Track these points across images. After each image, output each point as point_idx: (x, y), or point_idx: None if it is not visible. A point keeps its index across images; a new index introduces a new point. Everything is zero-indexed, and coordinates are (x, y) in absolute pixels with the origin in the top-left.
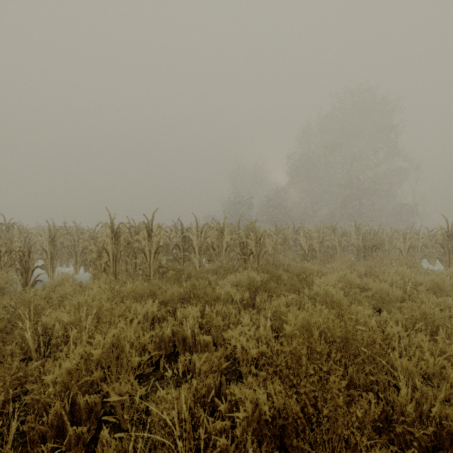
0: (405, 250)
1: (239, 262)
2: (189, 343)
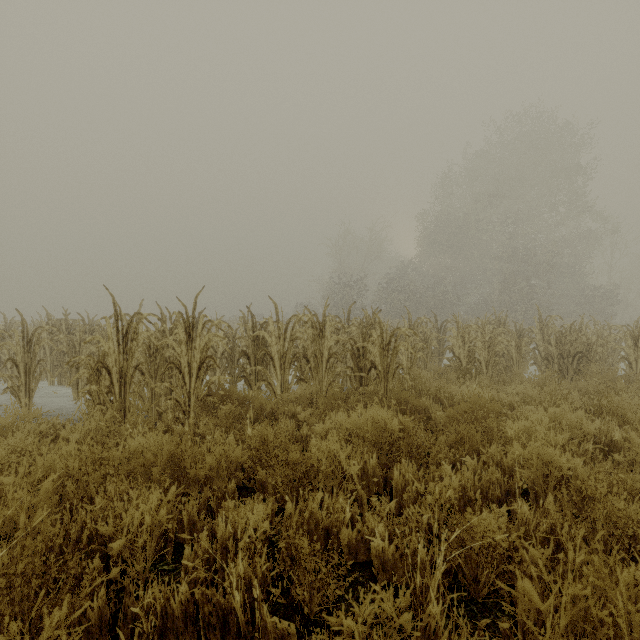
0: (636, 360)
1: (351, 383)
2: (237, 625)
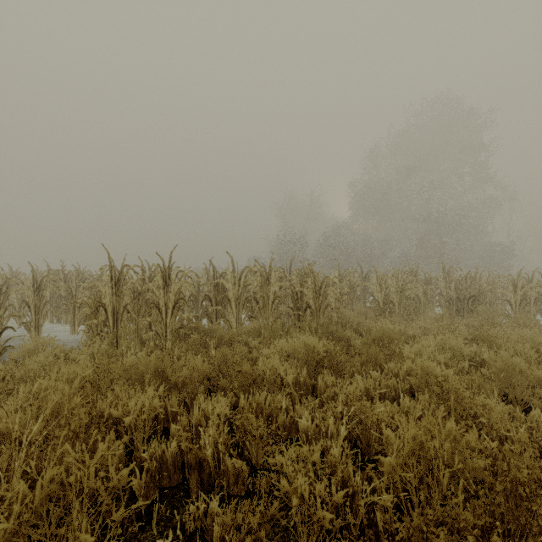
0: (516, 302)
1: (291, 320)
2: (208, 468)
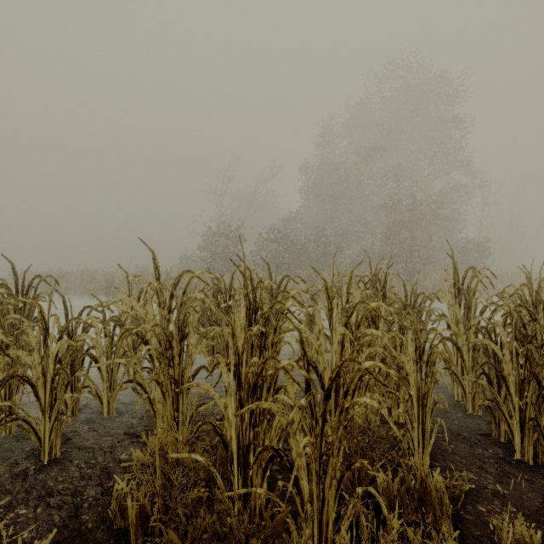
0: None
1: None
2: None
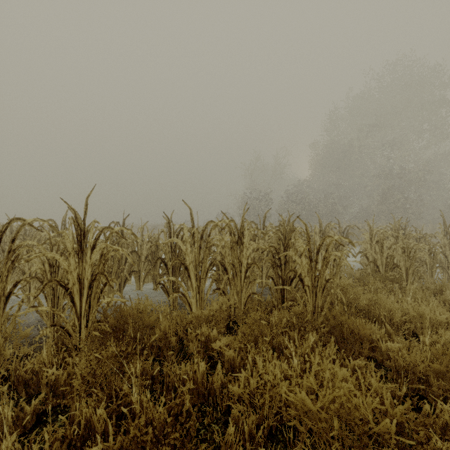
0: None
1: (272, 294)
2: None
